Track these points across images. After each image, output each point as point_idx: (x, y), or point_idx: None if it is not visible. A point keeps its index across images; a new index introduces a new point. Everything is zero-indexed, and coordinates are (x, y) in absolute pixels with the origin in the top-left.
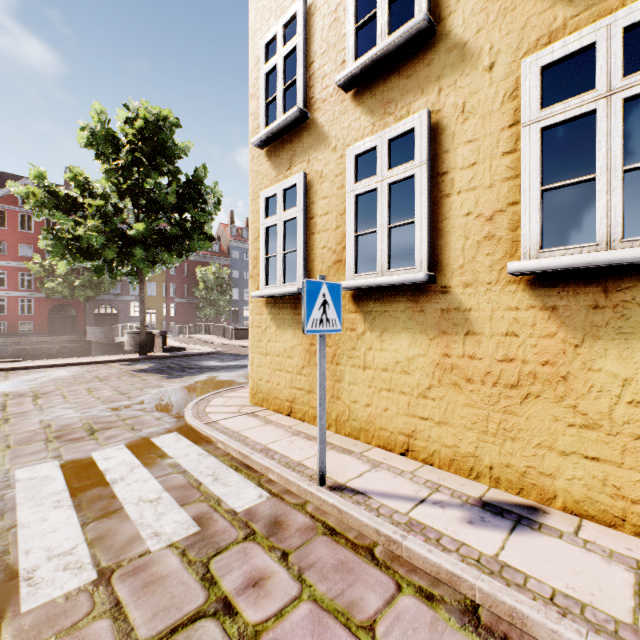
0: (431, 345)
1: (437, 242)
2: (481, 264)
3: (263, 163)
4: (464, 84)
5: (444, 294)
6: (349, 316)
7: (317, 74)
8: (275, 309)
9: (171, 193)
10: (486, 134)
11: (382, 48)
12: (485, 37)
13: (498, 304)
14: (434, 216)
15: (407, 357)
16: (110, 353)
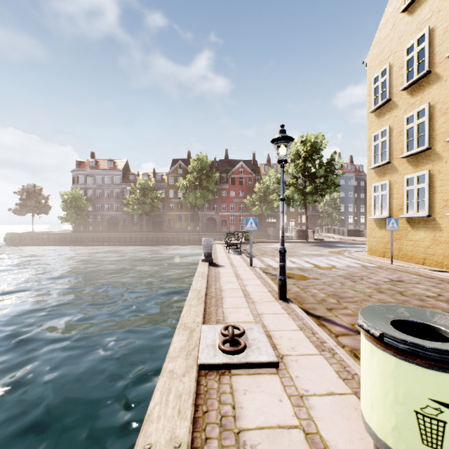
0: (430, 234)
1: (431, 206)
2: (443, 212)
3: (372, 174)
4: (439, 165)
5: (433, 220)
6: (405, 225)
7: (393, 150)
8: (377, 223)
9: (321, 170)
10: (444, 179)
11: (413, 153)
12: (444, 154)
13: (447, 223)
14: (431, 198)
15: (423, 237)
16: None
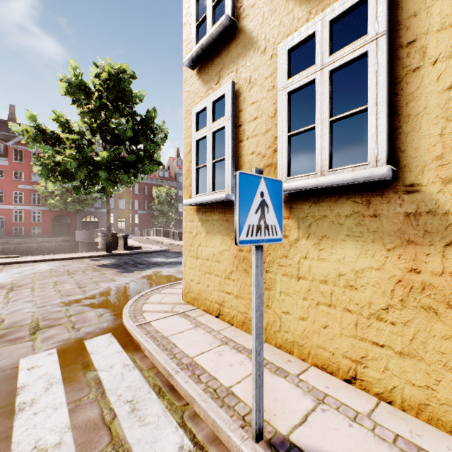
0: (389, 257)
1: (399, 130)
2: None
3: (194, 82)
4: None
5: (410, 194)
6: None
7: None
8: (205, 216)
9: (128, 128)
10: None
11: None
12: None
13: None
14: (394, 99)
15: (354, 269)
16: (91, 249)
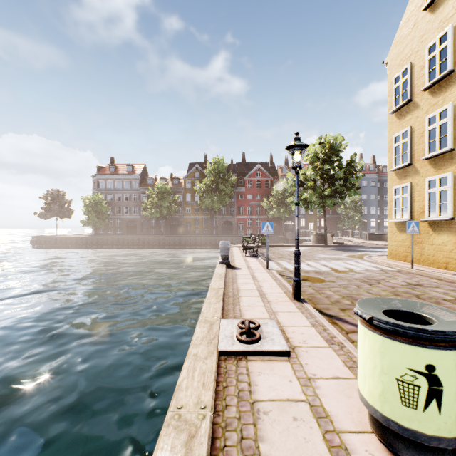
0: (453, 237)
1: (454, 209)
2: None
3: (393, 176)
4: None
5: None
6: (426, 229)
7: (415, 151)
8: (398, 226)
9: (340, 172)
10: None
11: (435, 154)
12: None
13: None
14: (453, 201)
15: (445, 241)
16: None
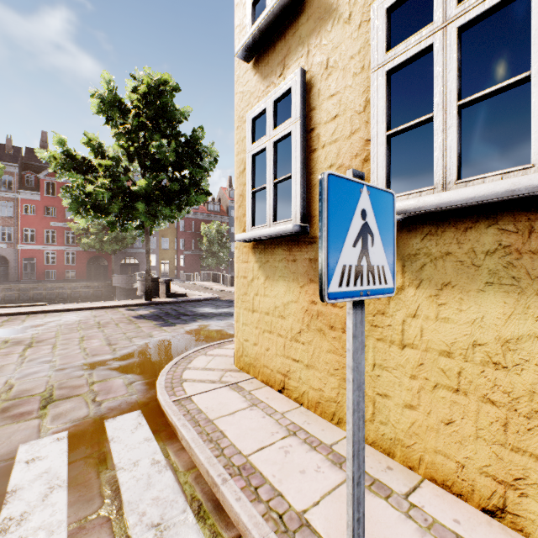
0: None
1: None
2: None
3: (249, 79)
4: None
5: None
6: None
7: None
8: (263, 255)
9: (170, 151)
10: None
11: None
12: None
13: None
14: None
15: (501, 337)
16: (130, 296)
